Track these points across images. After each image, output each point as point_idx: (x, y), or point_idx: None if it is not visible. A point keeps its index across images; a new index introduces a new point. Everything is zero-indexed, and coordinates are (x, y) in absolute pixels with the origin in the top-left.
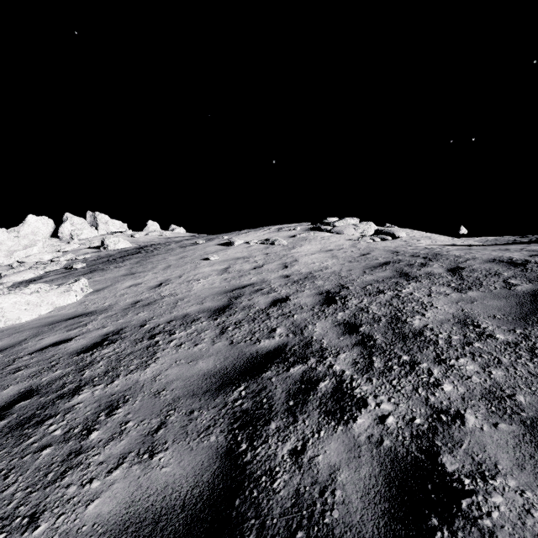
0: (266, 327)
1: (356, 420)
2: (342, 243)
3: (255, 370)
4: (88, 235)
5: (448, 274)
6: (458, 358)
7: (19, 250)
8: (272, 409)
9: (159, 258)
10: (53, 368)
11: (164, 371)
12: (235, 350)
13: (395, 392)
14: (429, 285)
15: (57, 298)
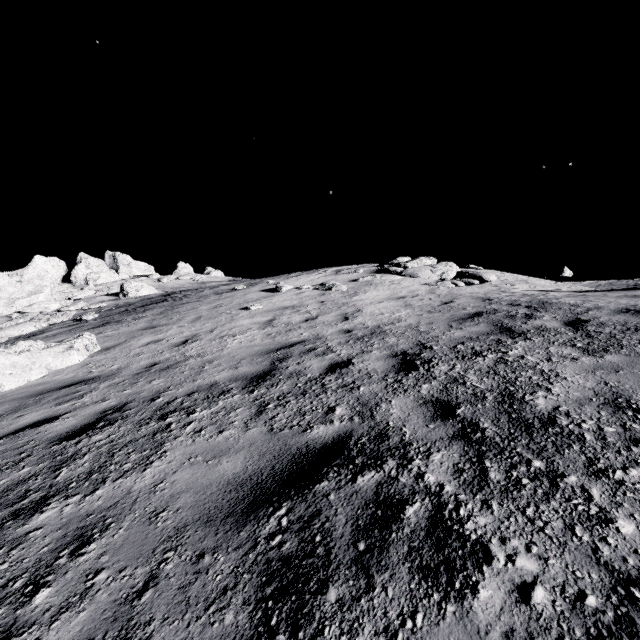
0: (321, 405)
1: (476, 592)
2: (417, 288)
3: (303, 478)
4: (107, 280)
5: (567, 329)
6: (626, 468)
7: (22, 298)
8: (331, 558)
9: (188, 307)
10: (20, 464)
11: (170, 474)
12: (276, 441)
13: (535, 531)
14: (545, 345)
15: (53, 359)
